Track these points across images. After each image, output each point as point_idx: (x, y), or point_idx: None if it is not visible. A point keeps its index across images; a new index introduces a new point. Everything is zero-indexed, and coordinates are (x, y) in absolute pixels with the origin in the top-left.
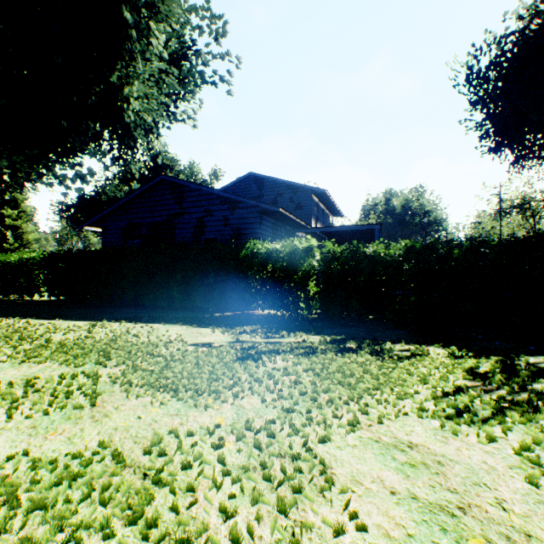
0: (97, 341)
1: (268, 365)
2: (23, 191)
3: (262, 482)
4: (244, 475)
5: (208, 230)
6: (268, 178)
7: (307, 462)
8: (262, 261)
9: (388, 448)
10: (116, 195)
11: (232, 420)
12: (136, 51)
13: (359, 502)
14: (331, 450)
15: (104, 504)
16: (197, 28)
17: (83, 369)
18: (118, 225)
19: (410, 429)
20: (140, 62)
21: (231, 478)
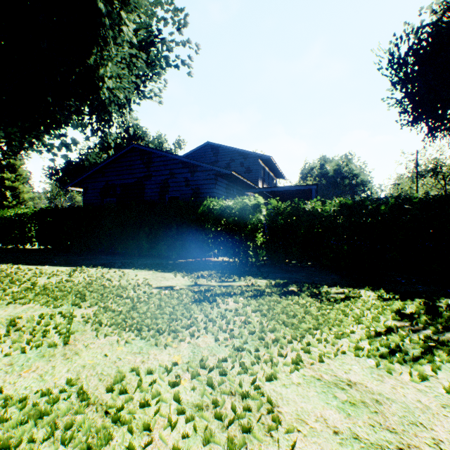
0: (75, 284)
1: (221, 307)
2: (17, 157)
3: (213, 421)
4: (197, 413)
5: (172, 190)
6: (222, 146)
7: (255, 401)
8: (217, 216)
9: (330, 386)
10: (97, 161)
11: (188, 358)
12: (110, 38)
13: (304, 443)
14: (277, 389)
15: (65, 444)
16: (162, 19)
17: (61, 309)
18: (97, 186)
19: (349, 368)
20: (113, 46)
21: (185, 417)
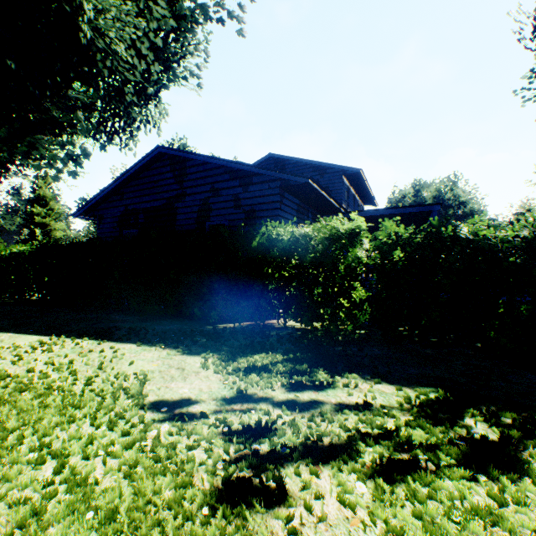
0: None
1: (302, 533)
2: (8, 175)
3: None
4: None
5: (214, 215)
6: (290, 159)
7: None
8: (283, 252)
9: None
10: None
11: None
12: None
13: None
14: None
15: None
16: None
17: None
18: (114, 213)
19: None
20: None
21: None
